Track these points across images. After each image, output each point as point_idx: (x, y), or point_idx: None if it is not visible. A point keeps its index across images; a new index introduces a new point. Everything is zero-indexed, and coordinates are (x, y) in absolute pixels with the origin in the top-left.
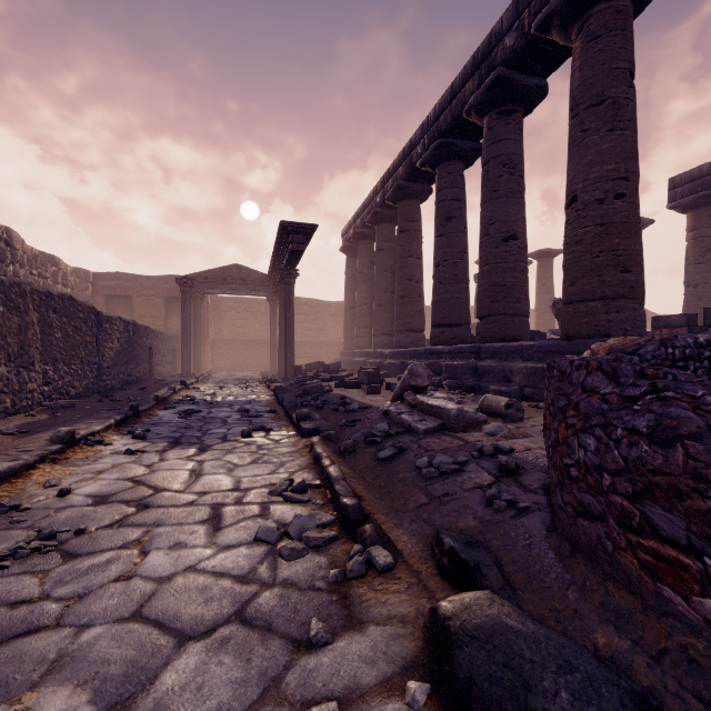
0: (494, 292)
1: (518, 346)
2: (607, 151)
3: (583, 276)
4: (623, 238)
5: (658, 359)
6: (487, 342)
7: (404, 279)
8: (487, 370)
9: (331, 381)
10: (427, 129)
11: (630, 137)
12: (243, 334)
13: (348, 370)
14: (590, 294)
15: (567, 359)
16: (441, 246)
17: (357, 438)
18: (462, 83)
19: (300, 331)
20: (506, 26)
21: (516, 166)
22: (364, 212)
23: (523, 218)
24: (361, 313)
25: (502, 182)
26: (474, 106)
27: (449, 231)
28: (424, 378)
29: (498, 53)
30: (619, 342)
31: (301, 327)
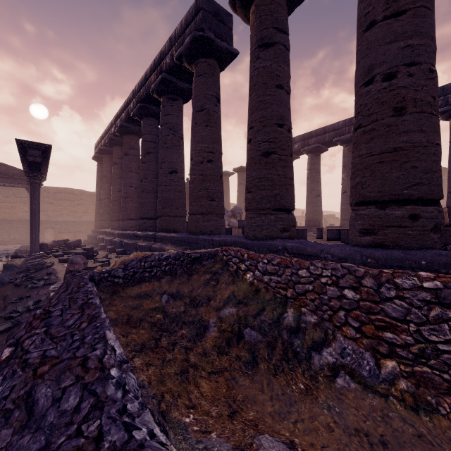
0: (164, 203)
1: (169, 236)
2: (204, 137)
3: (194, 201)
4: (211, 183)
5: (135, 269)
6: (160, 232)
7: (127, 186)
8: (154, 250)
9: (63, 256)
10: (135, 94)
11: (215, 131)
12: (12, 214)
13: (93, 244)
14: (196, 211)
15: (72, 275)
16: (144, 169)
17: (5, 314)
18: (150, 74)
19: (66, 212)
20: (167, 50)
21: (177, 131)
22: (106, 136)
23: (181, 161)
24: (105, 204)
25: (169, 139)
26: (154, 90)
27: (148, 161)
28: (81, 265)
29: (164, 64)
30: (128, 258)
31: (67, 209)
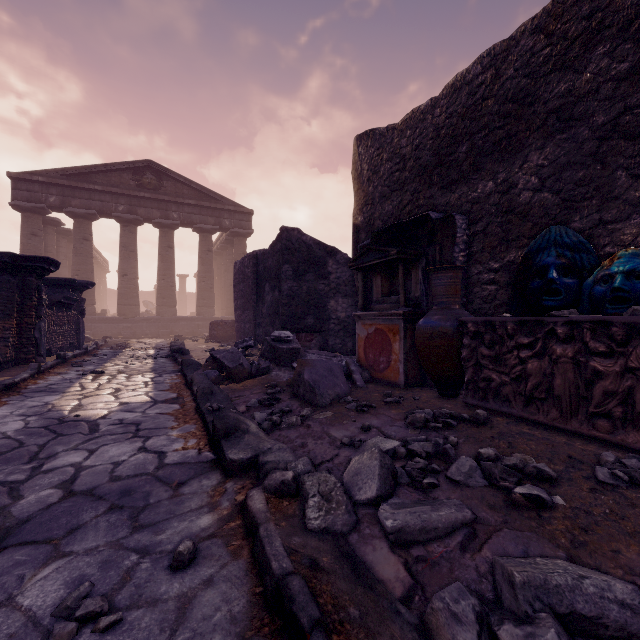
0: None
1: None
2: None
3: None
4: None
5: None
6: None
7: None
8: None
9: None
10: None
11: None
12: None
13: None
14: None
15: None
16: None
17: None
18: None
19: None
20: None
21: None
22: None
23: None
24: None
25: None
26: None
27: None
28: None
29: None
30: None
31: None
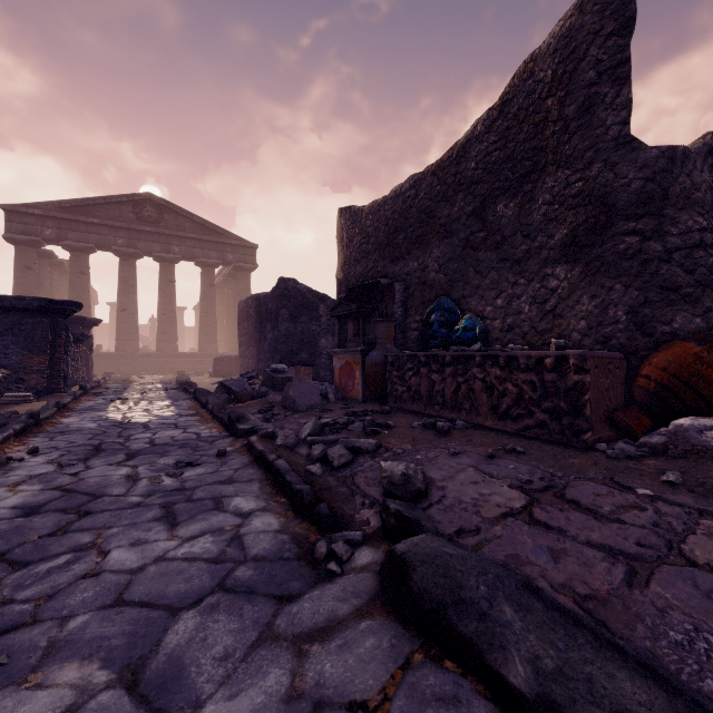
0: None
1: None
2: None
3: None
4: None
5: None
6: None
7: None
8: None
9: None
10: None
11: None
12: None
13: None
14: None
15: None
16: None
17: None
18: None
19: None
20: None
21: None
22: None
23: None
24: None
25: None
26: None
27: None
28: None
29: None
30: None
31: None
